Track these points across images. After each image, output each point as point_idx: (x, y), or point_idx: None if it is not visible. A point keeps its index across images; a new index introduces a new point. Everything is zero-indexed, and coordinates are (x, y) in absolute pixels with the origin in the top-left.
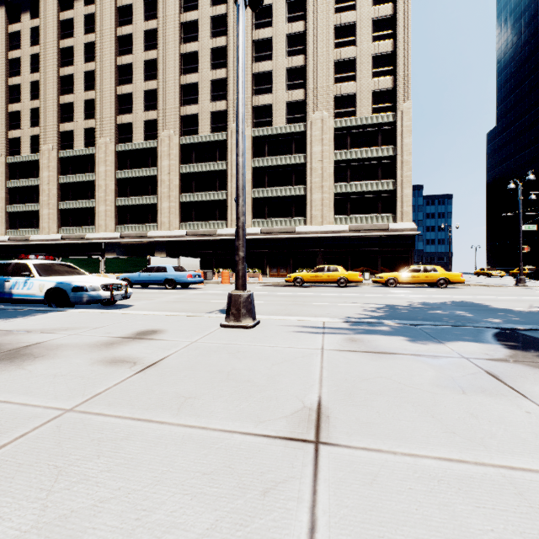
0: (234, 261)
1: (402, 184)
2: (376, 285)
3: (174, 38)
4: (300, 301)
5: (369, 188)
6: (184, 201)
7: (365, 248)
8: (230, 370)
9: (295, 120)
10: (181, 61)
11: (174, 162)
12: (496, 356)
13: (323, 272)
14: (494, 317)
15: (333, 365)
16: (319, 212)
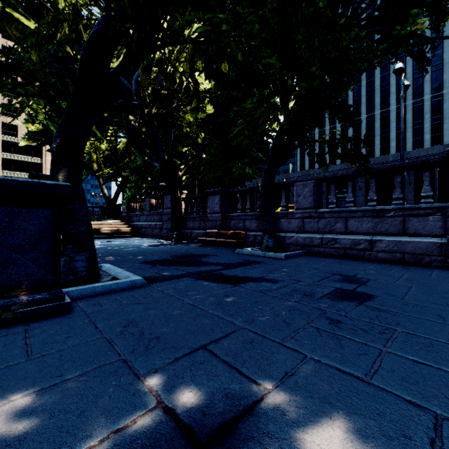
0: None
1: None
2: None
3: None
4: None
5: (26, 176)
6: None
7: None
8: None
9: None
10: None
11: None
12: None
13: None
14: None
15: None
16: None
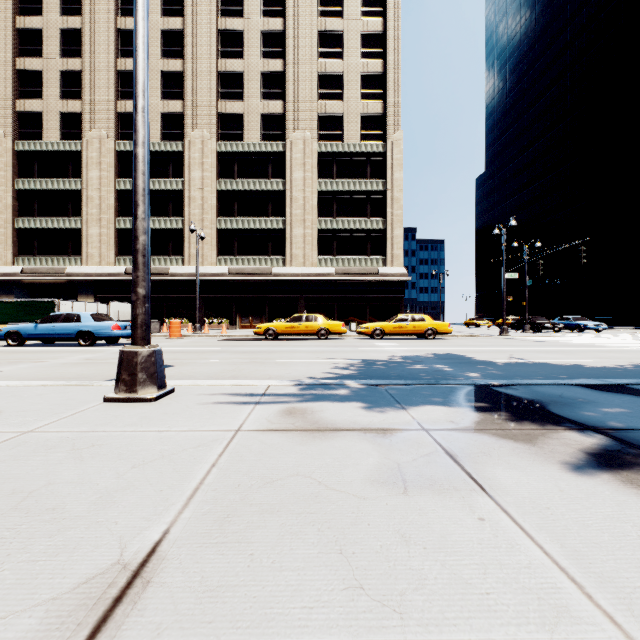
0: (193, 308)
1: (393, 223)
2: (361, 337)
3: (108, 6)
4: (261, 358)
5: (357, 225)
6: (122, 228)
7: (353, 294)
8: (39, 486)
9: (272, 136)
10: (118, 39)
11: (108, 173)
12: (462, 424)
13: (301, 322)
14: (474, 371)
15: (237, 458)
16: (301, 251)
